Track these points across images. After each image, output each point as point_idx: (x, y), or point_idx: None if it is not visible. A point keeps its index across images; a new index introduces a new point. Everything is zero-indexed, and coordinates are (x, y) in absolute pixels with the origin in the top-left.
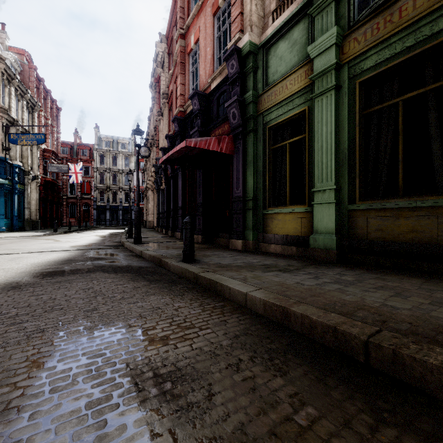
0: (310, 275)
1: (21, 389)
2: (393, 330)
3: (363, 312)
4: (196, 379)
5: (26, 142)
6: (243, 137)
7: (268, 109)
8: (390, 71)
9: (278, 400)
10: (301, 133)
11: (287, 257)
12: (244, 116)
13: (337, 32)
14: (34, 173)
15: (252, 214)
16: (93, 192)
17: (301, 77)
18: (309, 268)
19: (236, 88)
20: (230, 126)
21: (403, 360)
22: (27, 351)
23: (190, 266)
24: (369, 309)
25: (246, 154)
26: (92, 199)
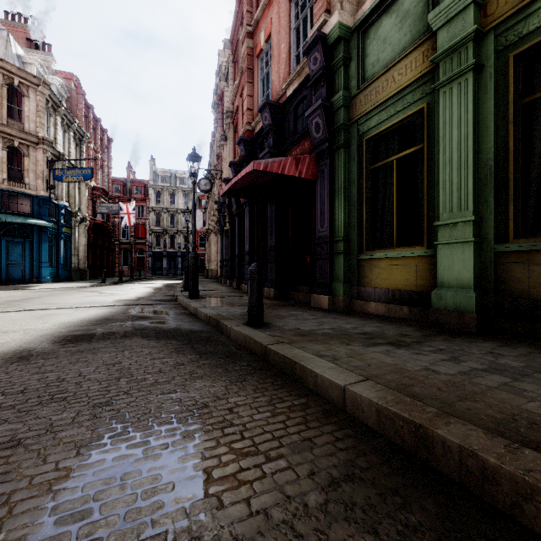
0: (443, 355)
1: None
2: None
3: None
4: None
5: (72, 178)
6: (331, 155)
7: (366, 113)
8: None
9: None
10: (415, 145)
11: (396, 321)
12: (332, 127)
13: None
14: (82, 214)
15: (342, 260)
16: (148, 235)
17: (416, 61)
18: (437, 342)
19: (320, 90)
20: (312, 142)
21: None
22: None
23: (256, 333)
24: None
25: (333, 178)
26: (147, 244)
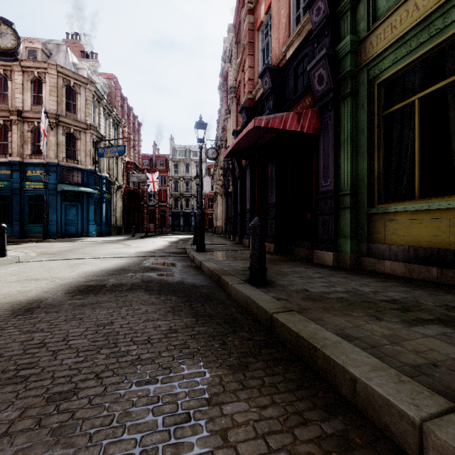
0: None
1: None
2: None
3: None
4: None
5: (110, 154)
6: (335, 106)
7: (378, 54)
8: None
9: None
10: (444, 79)
11: (423, 284)
12: (336, 77)
13: None
14: (119, 183)
15: (349, 214)
16: (168, 199)
17: None
18: None
19: (323, 41)
20: (315, 95)
21: None
22: None
23: (259, 295)
24: None
25: (338, 130)
26: (168, 206)
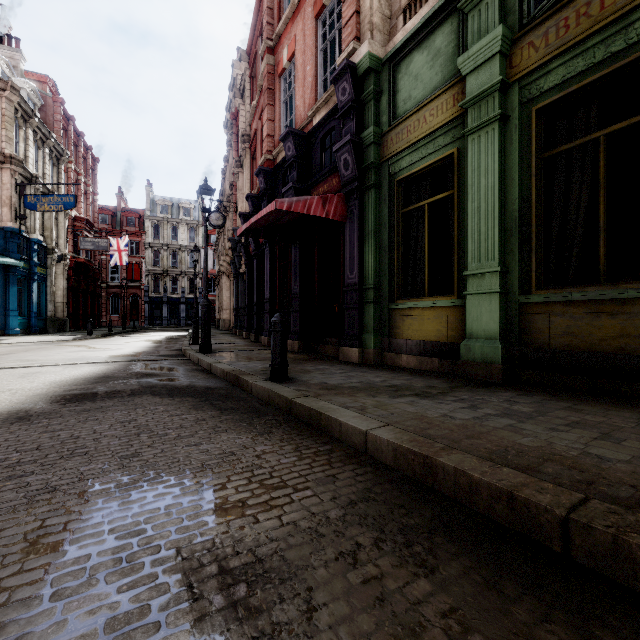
0: (463, 403)
1: (7, 592)
2: (607, 498)
3: (553, 466)
4: (288, 579)
5: (49, 207)
6: (360, 195)
7: (398, 153)
8: (585, 91)
9: (423, 622)
10: (447, 189)
11: (426, 373)
12: (361, 165)
13: (503, 34)
14: (60, 251)
15: (373, 309)
16: (143, 277)
17: (447, 104)
18: (461, 392)
19: (349, 124)
20: (341, 179)
21: (631, 555)
22: (25, 524)
23: (280, 388)
24: (562, 461)
25: (363, 220)
26: (142, 288)
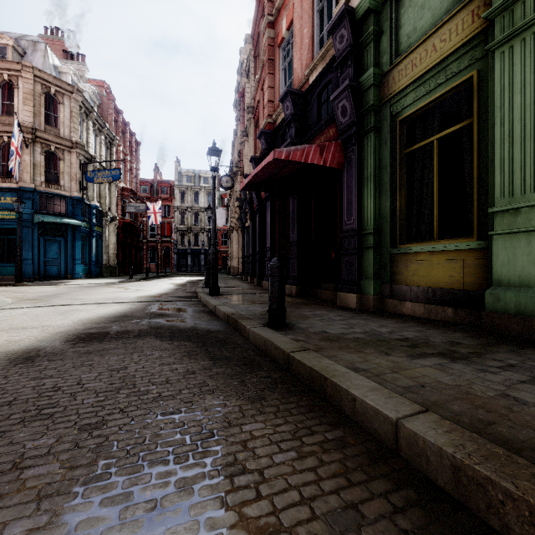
0: (518, 373)
1: None
2: None
3: None
4: None
5: (102, 179)
6: (359, 141)
7: (400, 90)
8: None
9: None
10: (460, 121)
11: (438, 324)
12: (360, 109)
13: None
14: (112, 214)
15: (372, 254)
16: (173, 234)
17: (463, 23)
18: (502, 354)
19: (347, 71)
20: (338, 127)
21: None
22: None
23: (277, 337)
24: None
25: (362, 165)
26: (172, 242)
